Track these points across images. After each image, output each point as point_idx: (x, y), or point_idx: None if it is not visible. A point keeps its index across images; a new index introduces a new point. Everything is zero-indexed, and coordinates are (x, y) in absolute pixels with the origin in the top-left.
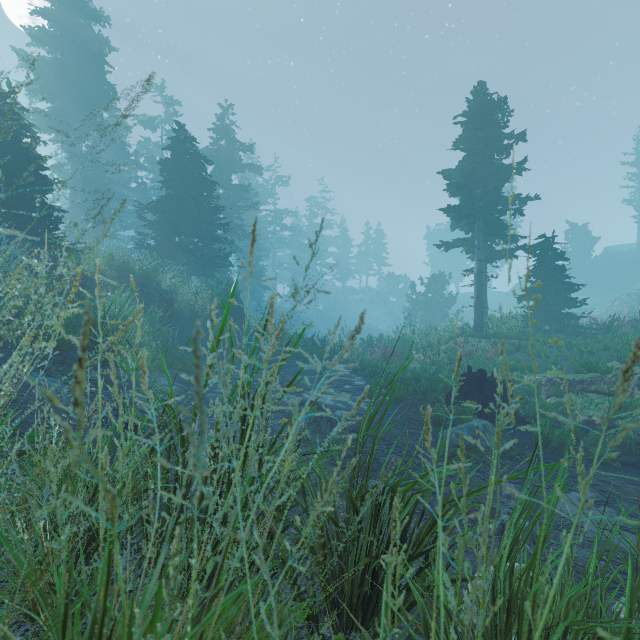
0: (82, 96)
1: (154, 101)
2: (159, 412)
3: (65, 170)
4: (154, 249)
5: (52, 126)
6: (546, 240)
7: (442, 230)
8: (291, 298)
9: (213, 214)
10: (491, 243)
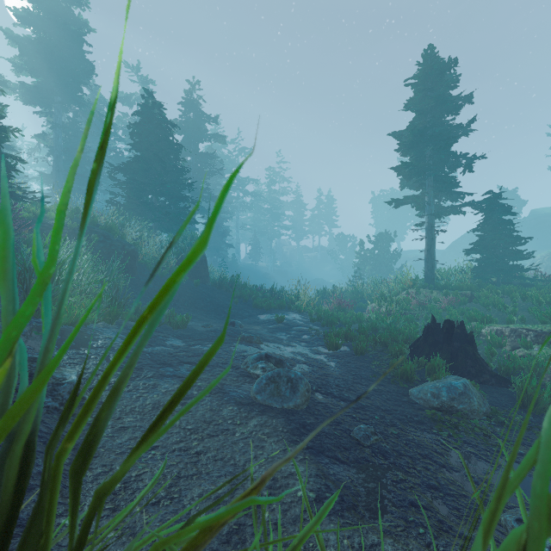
0: (63, 71)
1: (131, 80)
2: (78, 375)
3: (48, 139)
4: (123, 206)
5: (36, 98)
6: (494, 196)
7: (385, 195)
8: (252, 255)
9: (179, 175)
10: (439, 200)
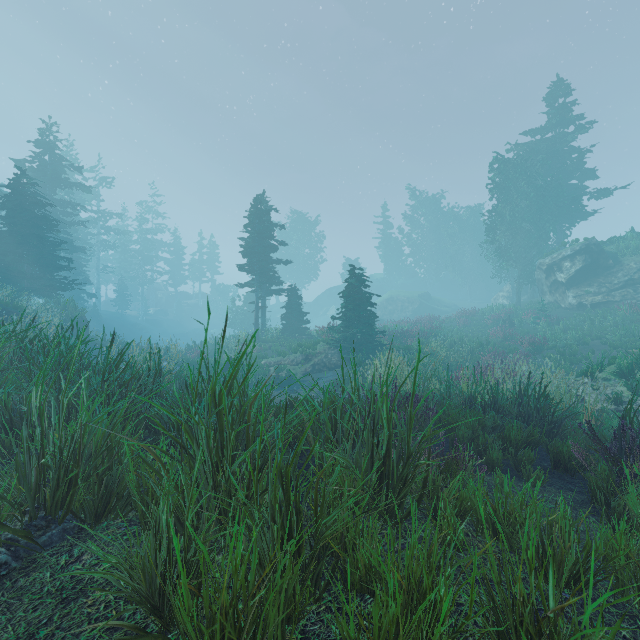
0: None
1: None
2: None
3: None
4: None
5: None
6: (292, 288)
7: None
8: (119, 303)
9: (55, 246)
10: (269, 285)
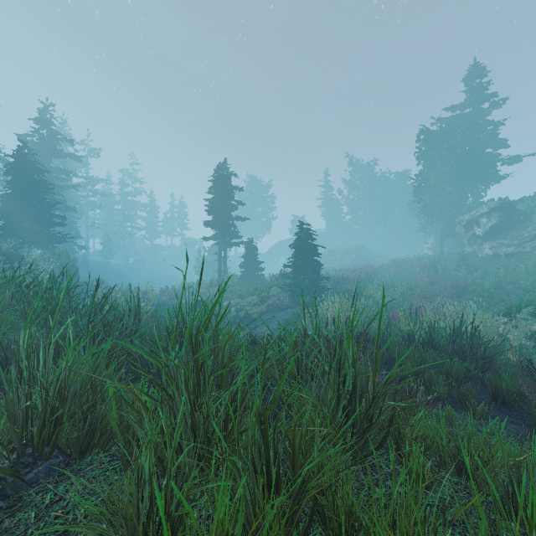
0: None
1: None
2: None
3: None
4: (3, 231)
5: None
6: (249, 241)
7: None
8: (104, 254)
9: (51, 206)
10: (229, 238)
